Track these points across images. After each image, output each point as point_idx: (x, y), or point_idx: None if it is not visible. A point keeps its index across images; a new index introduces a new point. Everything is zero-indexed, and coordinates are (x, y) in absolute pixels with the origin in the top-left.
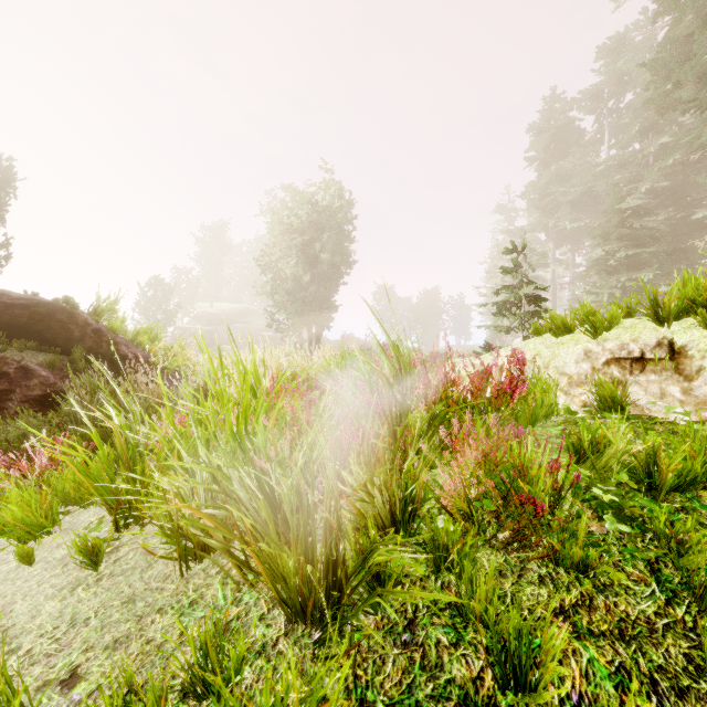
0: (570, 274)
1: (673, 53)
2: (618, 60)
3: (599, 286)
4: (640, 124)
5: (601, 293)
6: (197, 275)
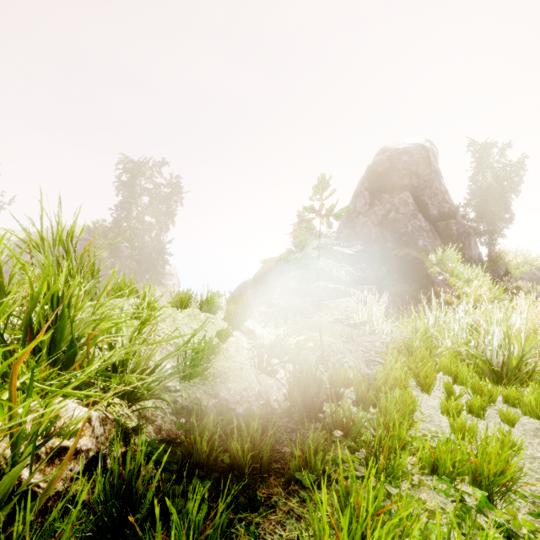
0: None
1: None
2: None
3: None
4: None
5: None
6: None
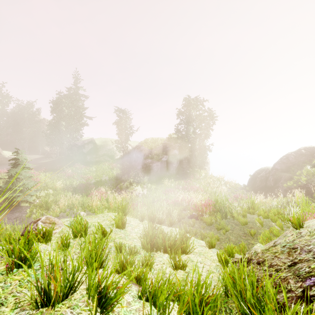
0: None
1: None
2: None
3: None
4: None
5: None
6: None
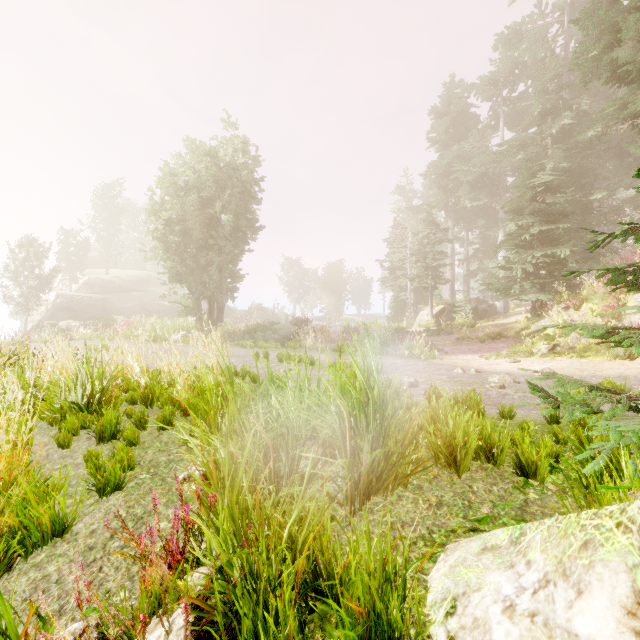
0: (465, 251)
1: (608, 10)
2: (518, 45)
3: (514, 261)
4: (541, 106)
5: (515, 268)
6: (88, 238)
